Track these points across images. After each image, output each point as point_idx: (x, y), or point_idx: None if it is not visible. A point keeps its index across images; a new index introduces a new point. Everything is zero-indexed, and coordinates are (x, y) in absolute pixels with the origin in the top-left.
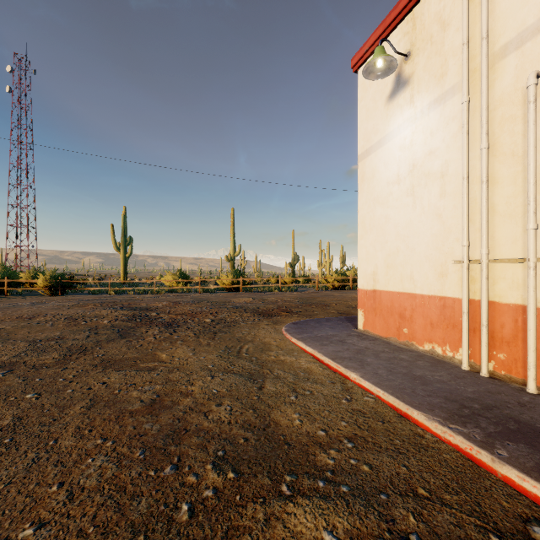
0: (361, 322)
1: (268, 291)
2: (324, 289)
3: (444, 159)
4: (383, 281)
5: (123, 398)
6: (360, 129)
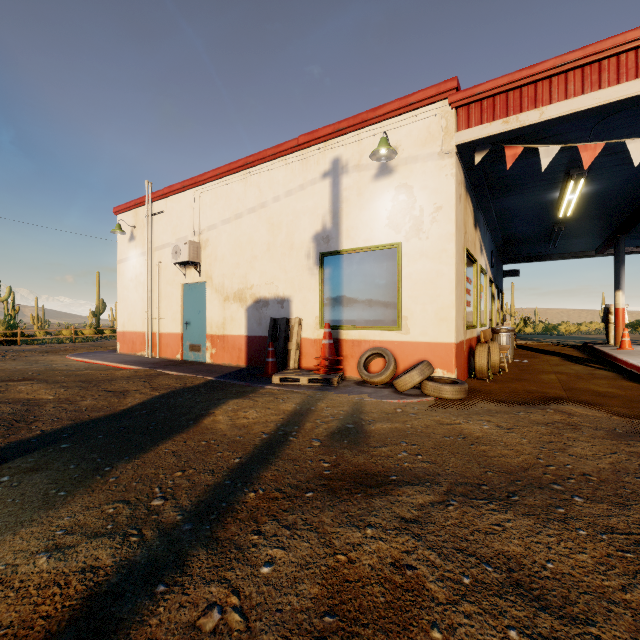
0: (119, 349)
1: (58, 343)
2: None
3: (144, 278)
4: (127, 327)
5: None
6: (119, 247)
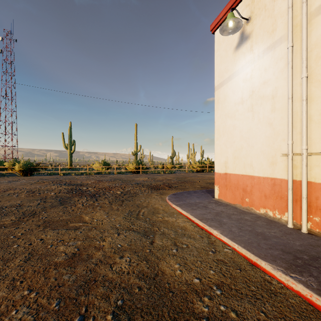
0: (217, 194)
1: (157, 173)
2: (191, 172)
3: (274, 86)
4: (232, 167)
5: (53, 252)
6: (216, 70)
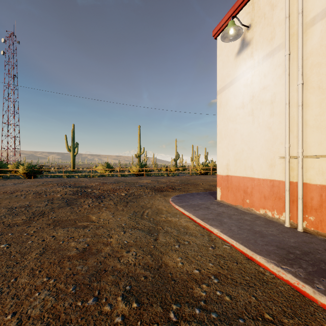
0: (219, 195)
1: (161, 176)
2: (195, 175)
3: (273, 92)
4: (233, 169)
5: (65, 247)
6: (218, 74)
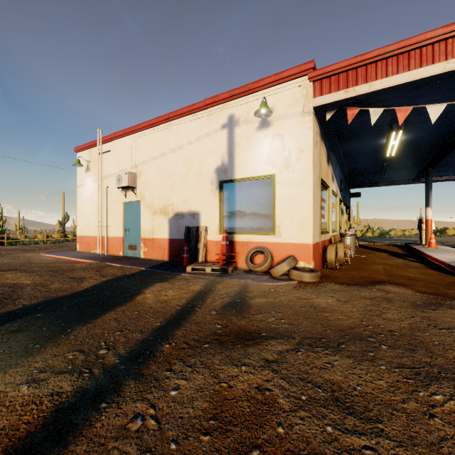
0: (78, 248)
1: (34, 244)
2: None
3: (96, 198)
4: (84, 232)
5: None
6: (78, 176)
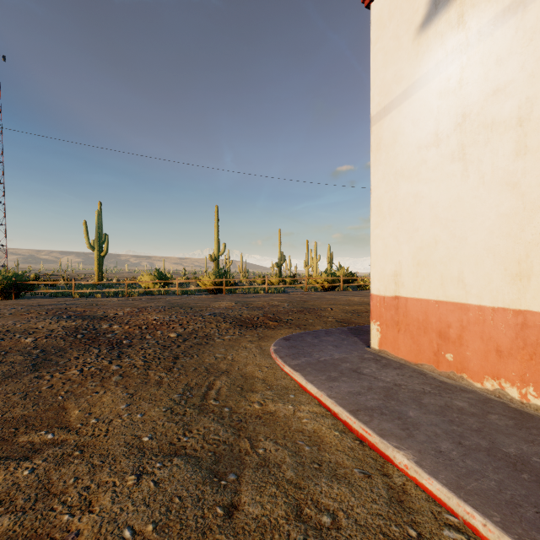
0: (376, 339)
1: (254, 293)
2: (313, 291)
3: (523, 97)
4: (411, 284)
5: None
6: (375, 81)
